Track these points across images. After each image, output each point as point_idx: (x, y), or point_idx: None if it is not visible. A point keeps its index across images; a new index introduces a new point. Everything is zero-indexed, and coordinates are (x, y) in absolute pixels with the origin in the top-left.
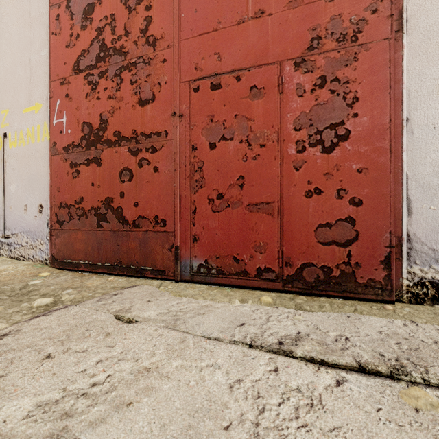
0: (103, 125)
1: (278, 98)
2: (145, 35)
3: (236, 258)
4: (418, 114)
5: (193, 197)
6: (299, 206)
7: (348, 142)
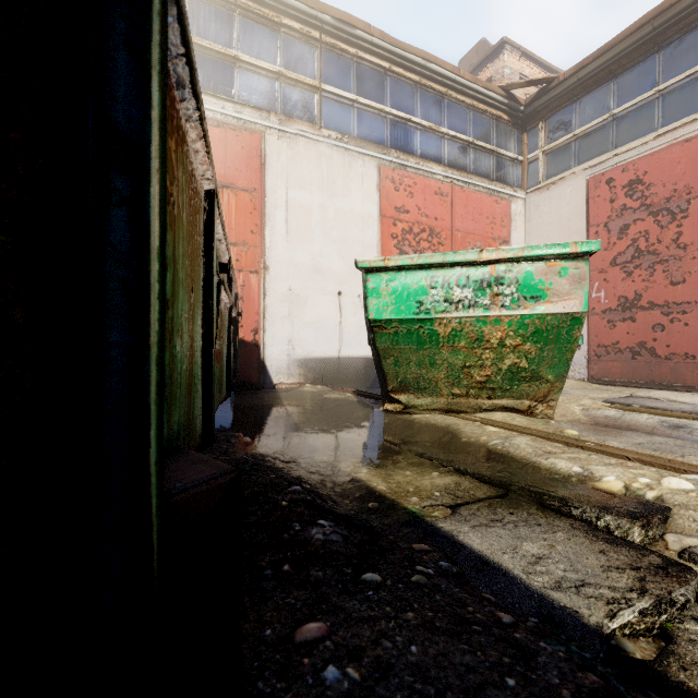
0: (637, 297)
1: None
2: (676, 243)
3: None
4: None
5: None
6: None
7: None
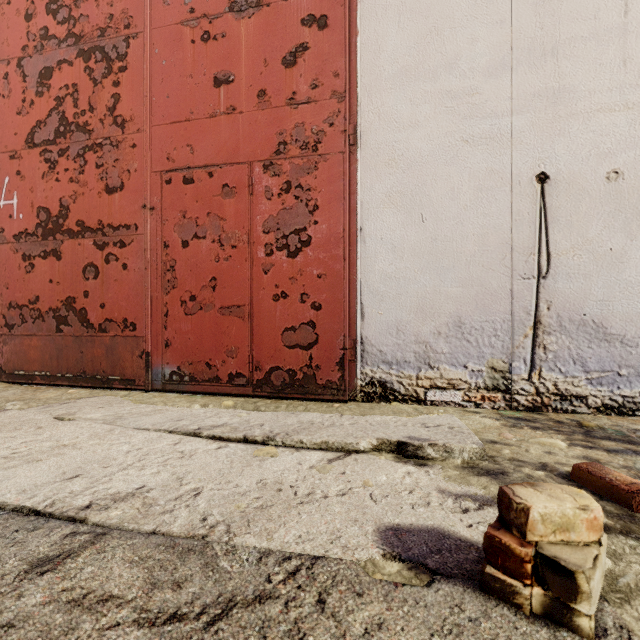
0: (64, 212)
1: (249, 199)
2: (113, 114)
3: (209, 364)
4: (369, 225)
5: (165, 299)
6: (268, 309)
7: (310, 248)
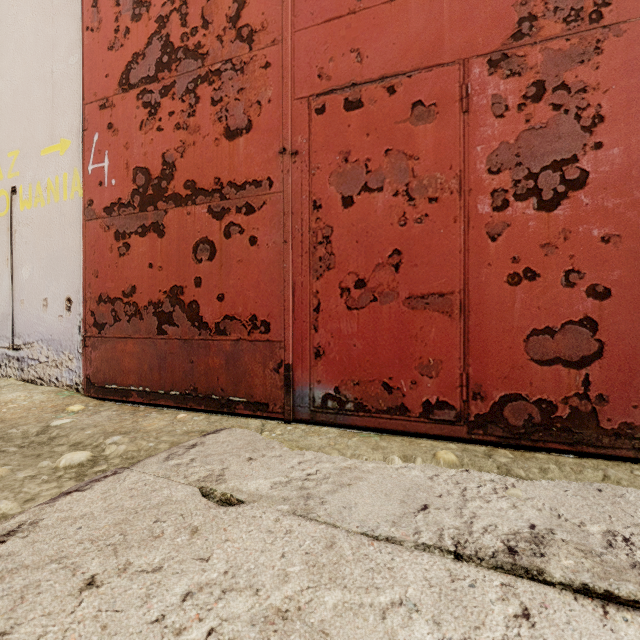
0: (168, 171)
1: (461, 120)
2: (236, 25)
3: (387, 386)
4: None
5: (314, 286)
6: (497, 299)
7: (584, 191)
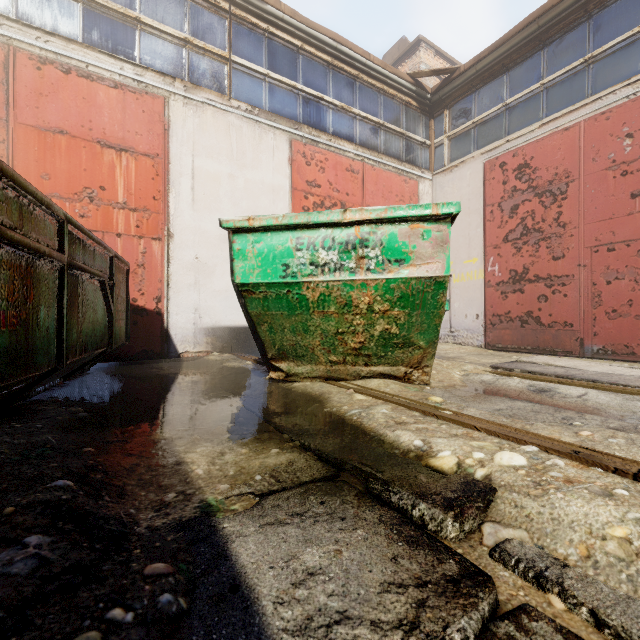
0: (525, 271)
1: None
2: (557, 221)
3: (626, 345)
4: None
5: (593, 311)
6: None
7: None
